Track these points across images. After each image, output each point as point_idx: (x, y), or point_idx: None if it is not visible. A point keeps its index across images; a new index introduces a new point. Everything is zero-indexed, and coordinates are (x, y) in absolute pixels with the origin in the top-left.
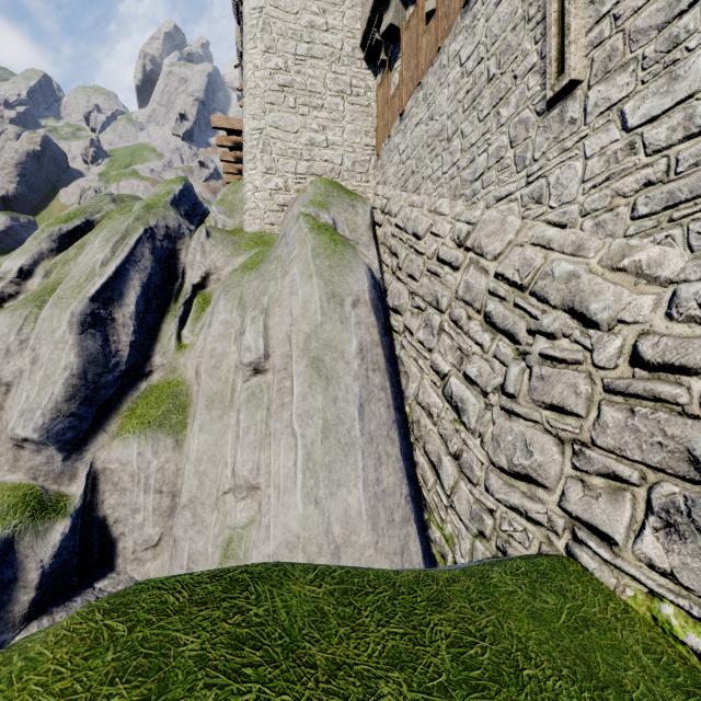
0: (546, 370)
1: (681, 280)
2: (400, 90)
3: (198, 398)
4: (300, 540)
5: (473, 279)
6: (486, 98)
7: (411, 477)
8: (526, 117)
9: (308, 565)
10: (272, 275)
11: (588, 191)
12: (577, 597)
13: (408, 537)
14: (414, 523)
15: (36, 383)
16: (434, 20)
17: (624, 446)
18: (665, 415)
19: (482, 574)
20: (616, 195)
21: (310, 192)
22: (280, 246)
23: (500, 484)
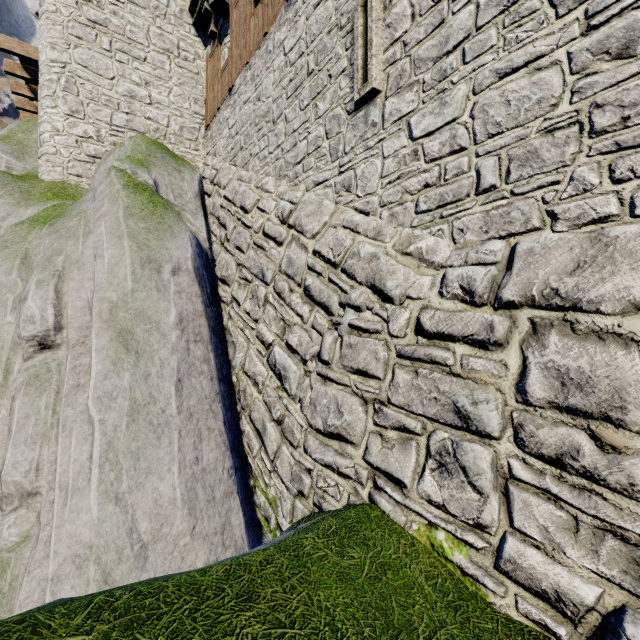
0: (353, 339)
1: (449, 266)
2: (229, 65)
3: None
4: (93, 550)
5: (295, 255)
6: (307, 89)
7: (236, 447)
8: (339, 114)
9: (78, 603)
10: (71, 232)
11: (386, 185)
12: (377, 543)
13: (230, 511)
14: (237, 495)
15: None
16: (261, 5)
17: (411, 402)
18: (439, 375)
19: (296, 545)
20: (405, 192)
21: (128, 147)
22: (86, 201)
23: (316, 445)
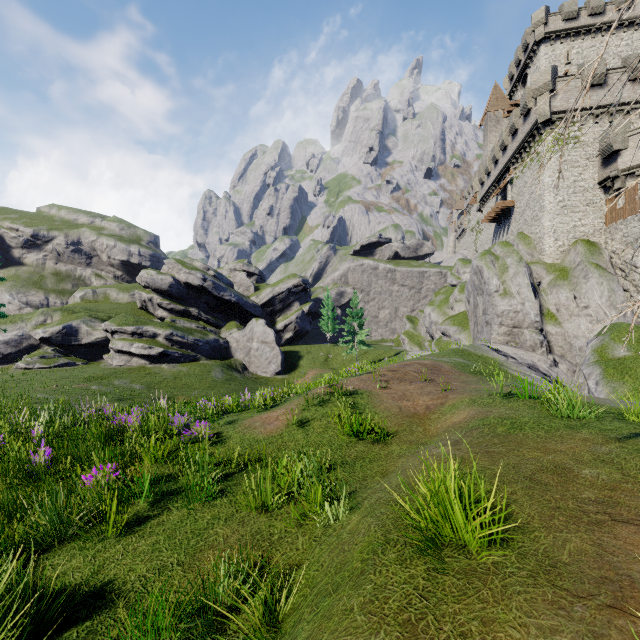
0: None
1: None
2: (624, 211)
3: (564, 316)
4: None
5: None
6: None
7: None
8: None
9: None
10: (581, 282)
11: None
12: None
13: None
14: None
15: (533, 311)
16: None
17: None
18: None
19: None
20: None
21: (581, 250)
22: (578, 272)
23: None
